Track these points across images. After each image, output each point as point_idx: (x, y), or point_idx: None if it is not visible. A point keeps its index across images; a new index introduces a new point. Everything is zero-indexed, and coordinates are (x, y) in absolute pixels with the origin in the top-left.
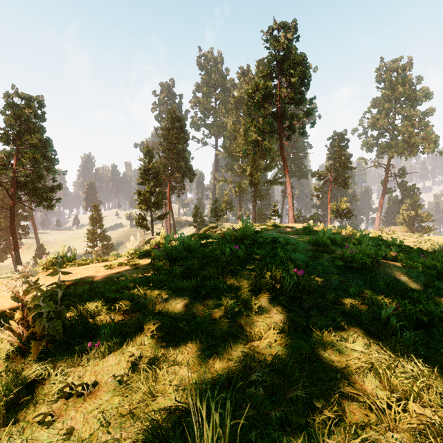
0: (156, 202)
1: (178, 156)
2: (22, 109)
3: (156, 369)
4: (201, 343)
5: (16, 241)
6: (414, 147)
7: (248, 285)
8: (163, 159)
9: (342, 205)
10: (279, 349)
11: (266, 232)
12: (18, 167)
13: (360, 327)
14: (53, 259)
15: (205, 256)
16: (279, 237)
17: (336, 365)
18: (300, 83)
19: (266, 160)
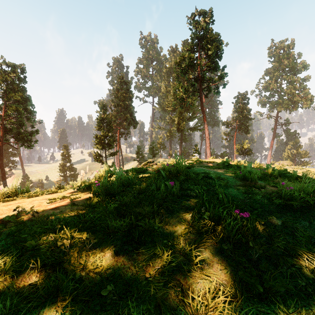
0: (109, 143)
1: (125, 109)
2: (8, 74)
3: None
4: None
5: (4, 172)
6: (296, 103)
7: (185, 226)
8: (114, 112)
9: (245, 145)
10: None
11: (196, 167)
12: (5, 117)
13: None
14: (6, 191)
15: (141, 191)
16: (209, 172)
17: None
18: (215, 55)
19: (189, 113)
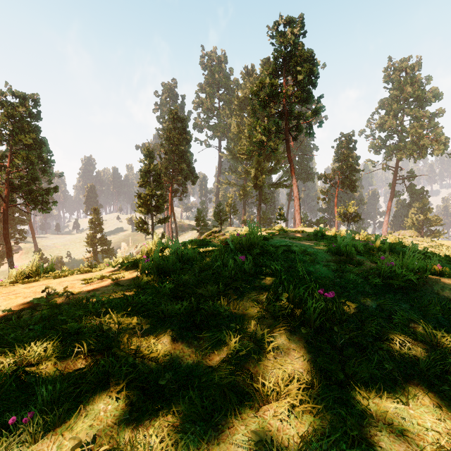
0: (157, 205)
1: (180, 157)
2: (16, 108)
3: None
4: (191, 407)
5: (10, 246)
6: (424, 148)
7: (257, 310)
8: (165, 161)
9: (350, 208)
10: (309, 419)
11: (276, 238)
12: (11, 169)
13: (421, 378)
14: (25, 270)
15: (203, 269)
16: (293, 245)
17: None
18: (308, 80)
19: (271, 163)
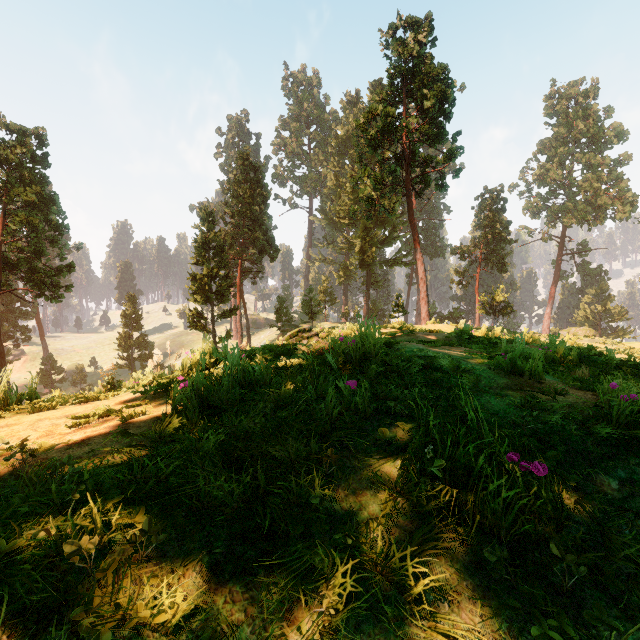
0: (220, 291)
1: (253, 222)
2: (11, 148)
3: None
4: None
5: (2, 352)
6: (602, 210)
7: (385, 494)
8: (232, 228)
9: (498, 296)
10: None
11: (403, 343)
12: (5, 238)
13: None
14: None
15: (281, 402)
16: (436, 357)
17: None
18: (439, 109)
19: (385, 230)
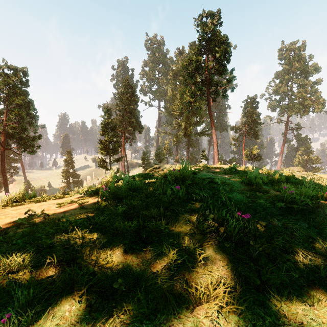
0: (114, 149)
1: (130, 114)
2: (10, 77)
3: None
4: (138, 307)
5: (6, 179)
6: (307, 107)
7: (190, 228)
8: (119, 116)
9: (254, 151)
10: (234, 318)
11: (202, 172)
12: (7, 122)
13: (321, 283)
14: (13, 196)
15: (147, 195)
16: (215, 177)
17: None
18: (223, 57)
19: (197, 118)
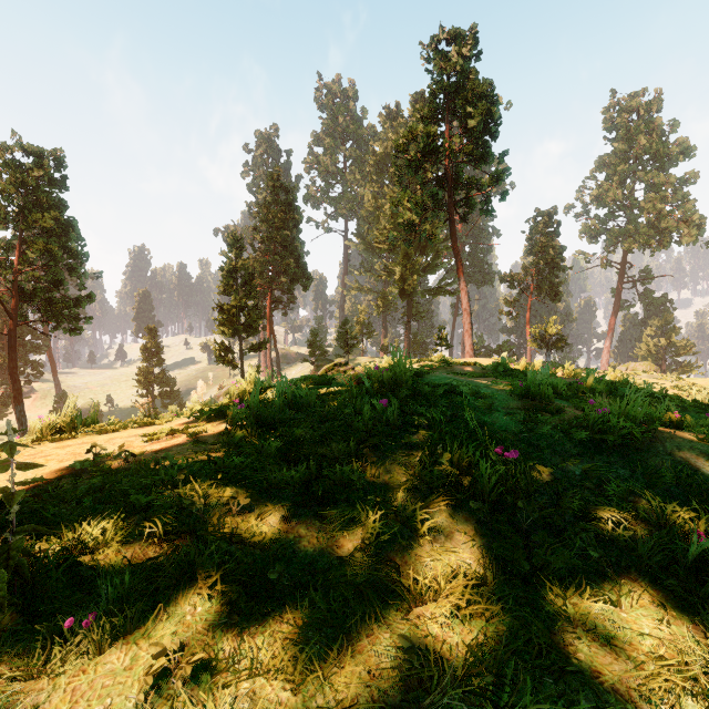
0: (249, 323)
1: (284, 248)
2: (28, 171)
3: (211, 683)
4: (313, 609)
5: (19, 387)
6: (666, 234)
7: (406, 478)
8: (260, 254)
9: (550, 328)
10: (480, 625)
11: (434, 373)
12: (22, 266)
13: (640, 571)
14: (55, 421)
15: (325, 418)
16: (459, 383)
17: (610, 672)
18: (484, 128)
19: (427, 256)
